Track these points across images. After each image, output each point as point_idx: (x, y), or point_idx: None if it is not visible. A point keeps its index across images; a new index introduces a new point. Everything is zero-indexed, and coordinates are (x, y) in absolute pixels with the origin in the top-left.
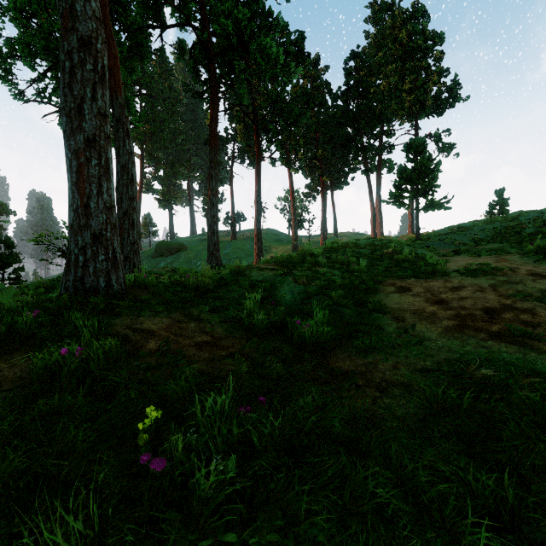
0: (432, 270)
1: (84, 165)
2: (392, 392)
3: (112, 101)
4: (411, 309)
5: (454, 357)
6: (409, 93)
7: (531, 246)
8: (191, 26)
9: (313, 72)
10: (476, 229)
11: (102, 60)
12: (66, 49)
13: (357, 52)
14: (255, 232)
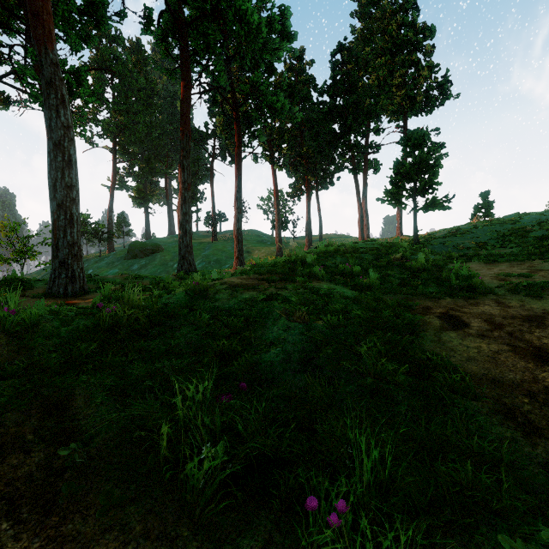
0: (466, 284)
1: None
2: None
3: (39, 56)
4: (512, 379)
5: None
6: (399, 88)
7: None
8: None
9: (298, 66)
10: (477, 231)
11: None
12: None
13: (345, 44)
14: (235, 232)
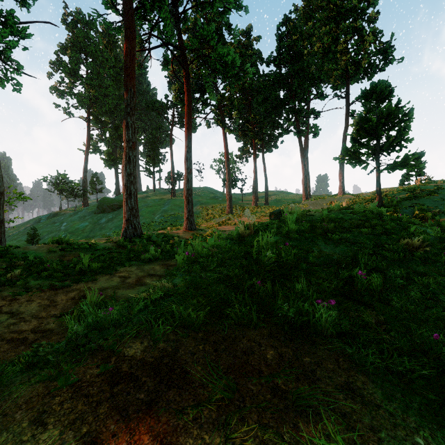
0: None
1: None
2: None
3: None
4: None
5: None
6: (344, 53)
7: None
8: None
9: (246, 41)
10: (444, 192)
11: None
12: None
13: (290, 17)
14: (185, 193)
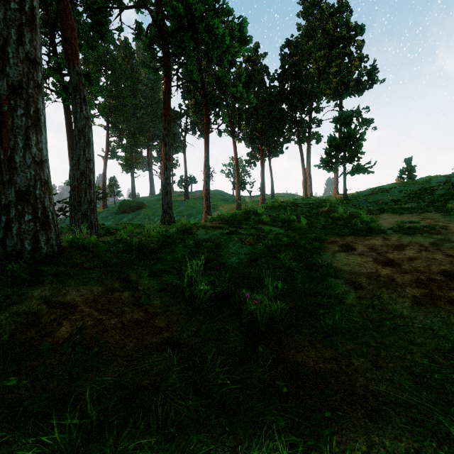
0: (367, 227)
1: (7, 114)
2: (390, 420)
3: (69, 69)
4: (364, 272)
5: (446, 346)
6: (335, 75)
7: (451, 205)
8: (146, 7)
9: (254, 58)
10: (394, 190)
11: (31, 0)
12: None
13: (291, 40)
14: (204, 192)
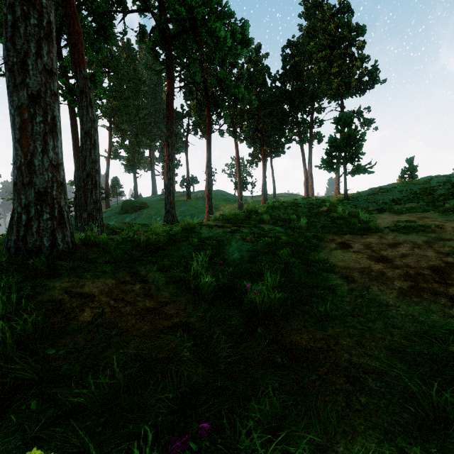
0: (365, 226)
1: (27, 121)
2: (367, 385)
3: (76, 73)
4: (357, 267)
5: (423, 329)
6: (336, 76)
7: (448, 205)
8: (149, 11)
9: (255, 58)
10: (395, 190)
11: (48, 16)
12: (8, 1)
13: (293, 41)
14: (206, 192)
